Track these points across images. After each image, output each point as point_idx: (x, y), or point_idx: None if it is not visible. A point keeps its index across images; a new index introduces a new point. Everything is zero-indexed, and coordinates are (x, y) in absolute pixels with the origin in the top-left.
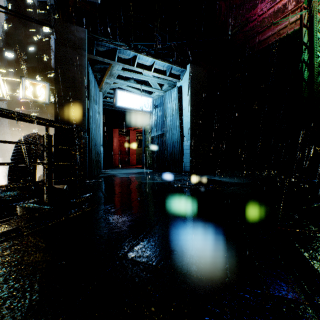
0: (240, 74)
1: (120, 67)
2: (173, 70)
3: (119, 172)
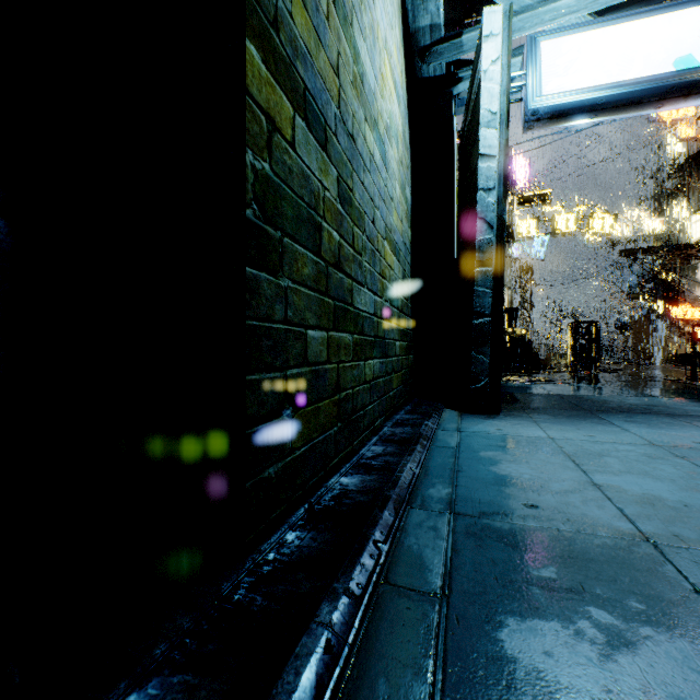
0: None
1: None
2: None
3: None
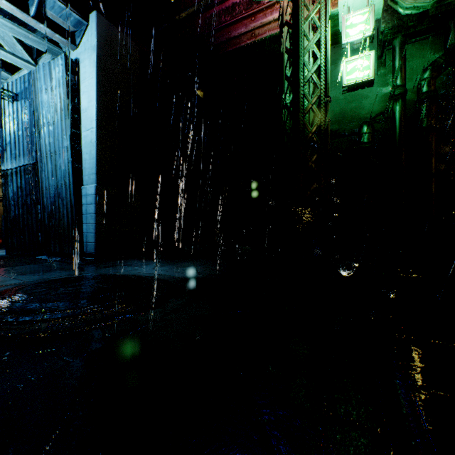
0: (202, 93)
1: None
2: (51, 10)
3: None
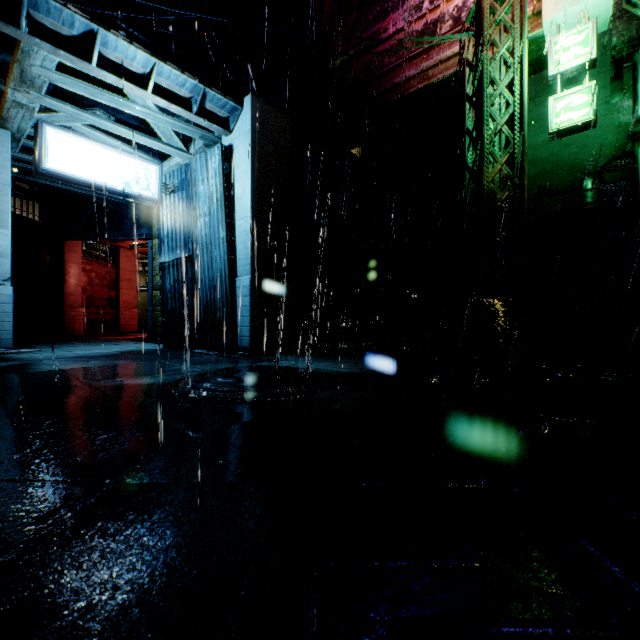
0: (360, 150)
1: (50, 60)
2: (209, 103)
3: (60, 353)
